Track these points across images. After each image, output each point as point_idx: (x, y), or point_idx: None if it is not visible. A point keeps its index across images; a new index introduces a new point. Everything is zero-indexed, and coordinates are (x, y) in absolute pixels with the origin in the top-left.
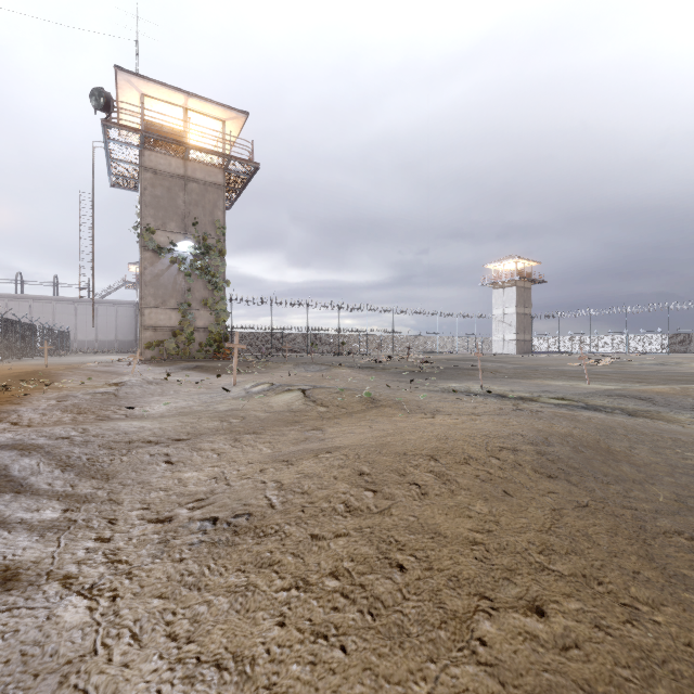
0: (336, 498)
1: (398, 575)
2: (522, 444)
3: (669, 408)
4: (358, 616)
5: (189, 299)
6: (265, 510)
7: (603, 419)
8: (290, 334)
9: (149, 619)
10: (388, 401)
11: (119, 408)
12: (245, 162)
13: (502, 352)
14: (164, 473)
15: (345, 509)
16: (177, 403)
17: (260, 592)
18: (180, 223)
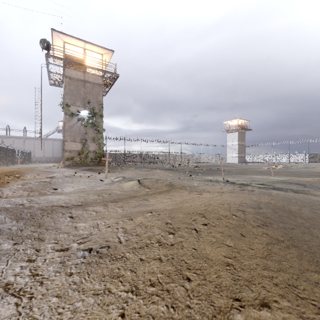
0: (154, 238)
1: (187, 284)
2: (247, 208)
3: (313, 189)
4: (165, 310)
5: (86, 137)
6: (116, 244)
7: (284, 194)
8: (133, 154)
9: (48, 311)
10: (179, 186)
11: (51, 189)
12: (112, 73)
13: (231, 162)
14: (68, 222)
15: (158, 244)
16: (78, 187)
17: (111, 294)
18: (82, 102)
